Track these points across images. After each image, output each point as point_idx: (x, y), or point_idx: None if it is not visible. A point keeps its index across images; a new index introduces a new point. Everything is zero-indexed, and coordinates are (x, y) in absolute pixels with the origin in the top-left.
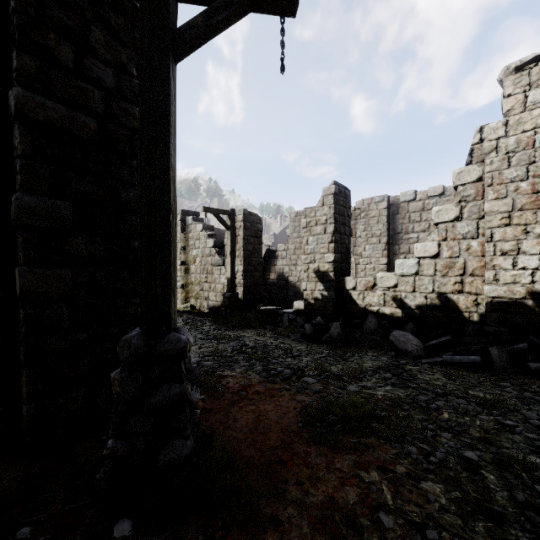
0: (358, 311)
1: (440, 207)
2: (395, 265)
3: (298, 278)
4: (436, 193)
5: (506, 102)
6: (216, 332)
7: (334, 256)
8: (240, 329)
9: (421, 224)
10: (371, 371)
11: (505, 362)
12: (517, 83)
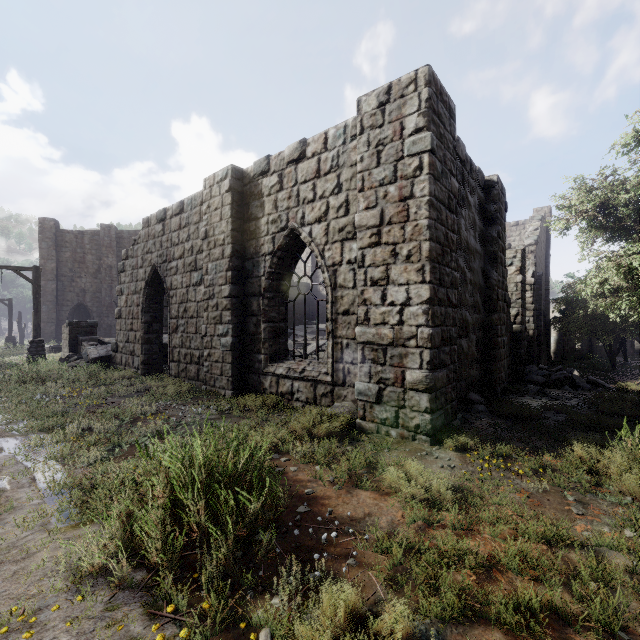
0: None
1: None
2: None
3: None
4: None
5: None
6: None
7: None
8: None
9: None
10: None
11: None
12: None
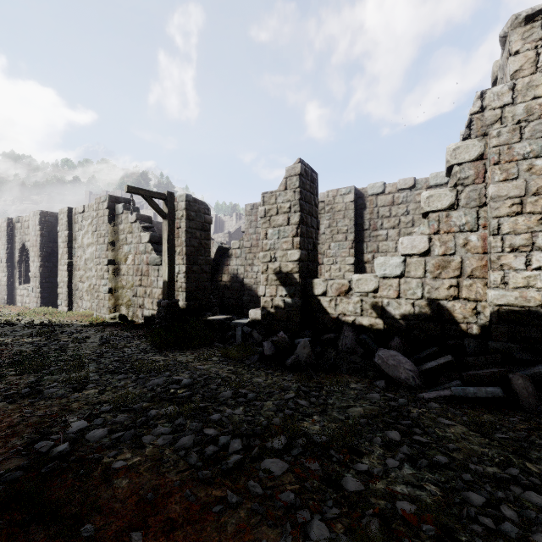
0: (329, 322)
1: (432, 192)
2: (375, 264)
3: (254, 280)
4: (407, 186)
5: (513, 61)
6: (141, 356)
7: (300, 252)
8: (177, 349)
9: (390, 219)
10: (366, 426)
11: (533, 394)
12: (527, 36)
